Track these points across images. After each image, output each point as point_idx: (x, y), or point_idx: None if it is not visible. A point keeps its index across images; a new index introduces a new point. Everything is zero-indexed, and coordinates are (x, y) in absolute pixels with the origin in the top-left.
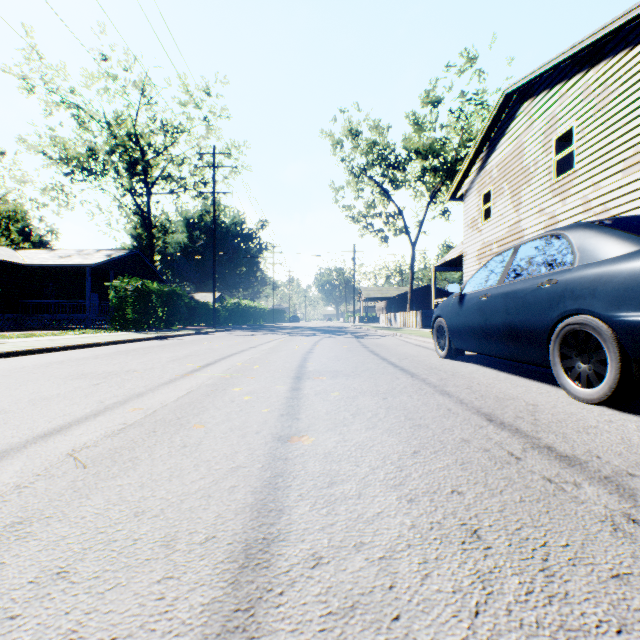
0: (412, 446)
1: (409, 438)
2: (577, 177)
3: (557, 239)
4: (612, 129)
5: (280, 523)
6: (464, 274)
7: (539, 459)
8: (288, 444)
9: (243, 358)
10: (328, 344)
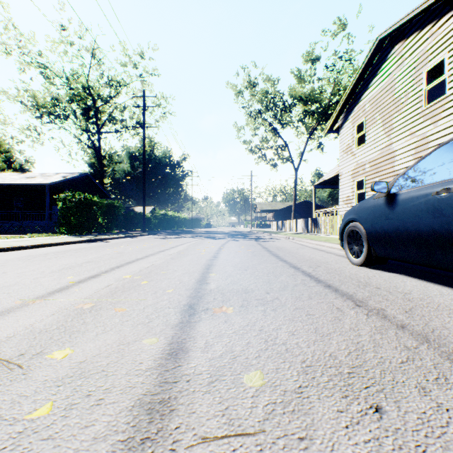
0: None
1: None
2: (449, 101)
3: None
4: None
5: None
6: (340, 190)
7: None
8: None
9: (141, 266)
10: (233, 247)
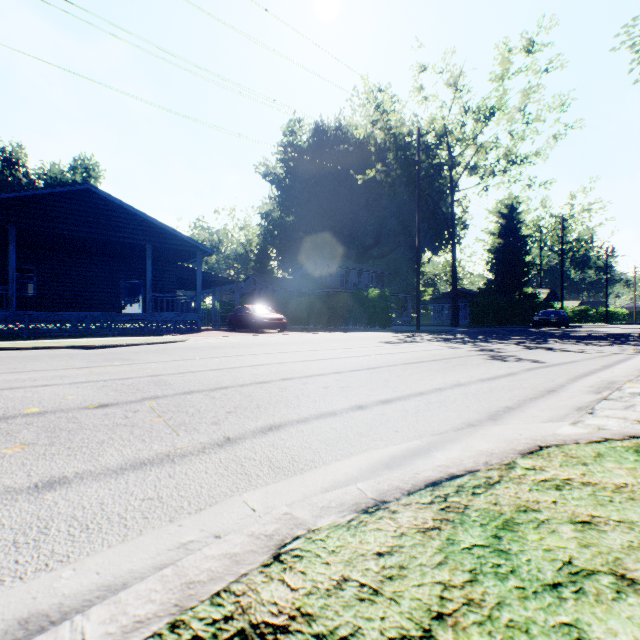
0: None
1: None
2: None
3: None
4: None
5: None
6: None
7: None
8: None
9: None
10: None
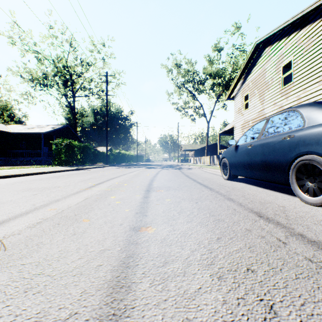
0: (216, 234)
1: (213, 228)
2: (294, 86)
3: (293, 113)
4: (313, 60)
5: (127, 299)
6: (234, 137)
7: (298, 243)
8: (139, 233)
9: (119, 180)
10: (165, 172)
